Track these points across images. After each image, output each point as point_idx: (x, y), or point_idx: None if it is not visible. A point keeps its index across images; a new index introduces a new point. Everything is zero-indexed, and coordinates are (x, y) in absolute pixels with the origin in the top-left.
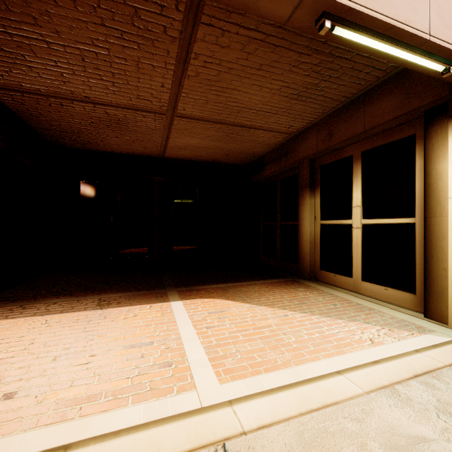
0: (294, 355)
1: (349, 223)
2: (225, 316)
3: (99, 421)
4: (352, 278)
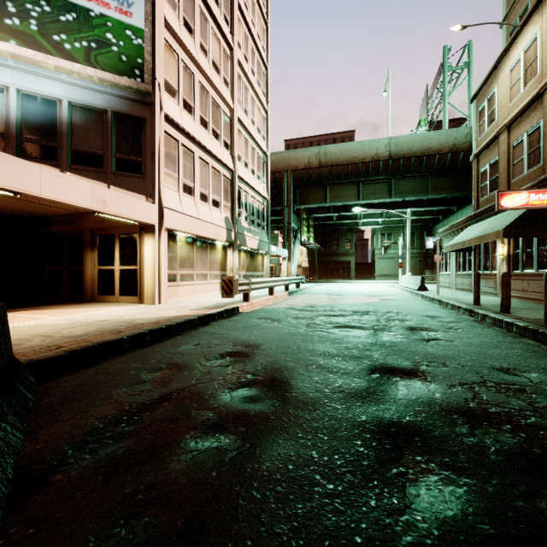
0: (85, 312)
1: (114, 268)
2: (45, 312)
3: (24, 322)
4: (115, 296)
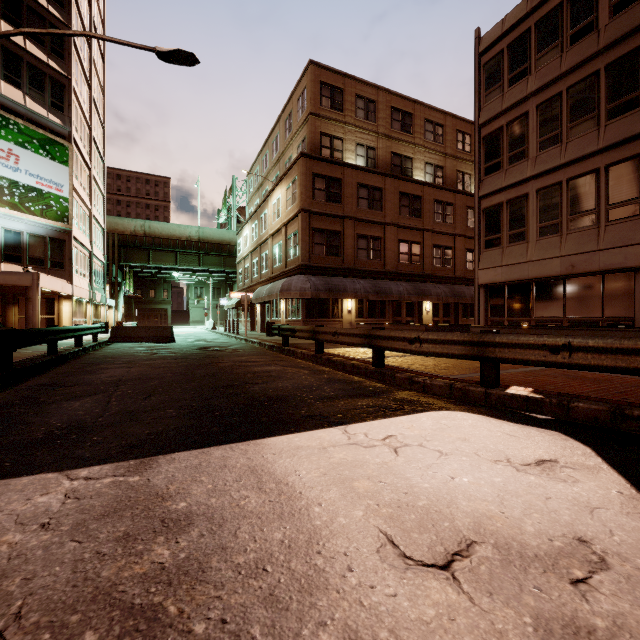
0: None
1: None
2: None
3: None
4: None
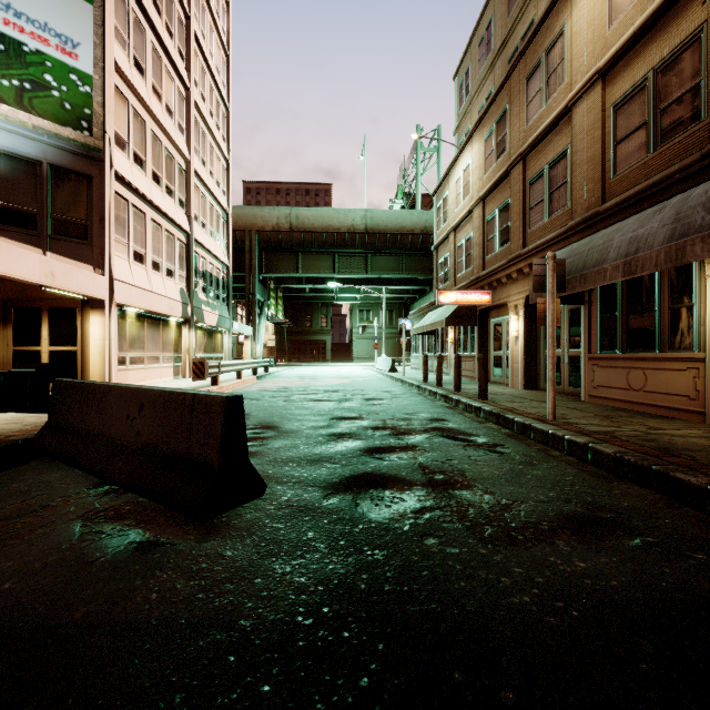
0: None
1: (40, 349)
2: None
3: None
4: None
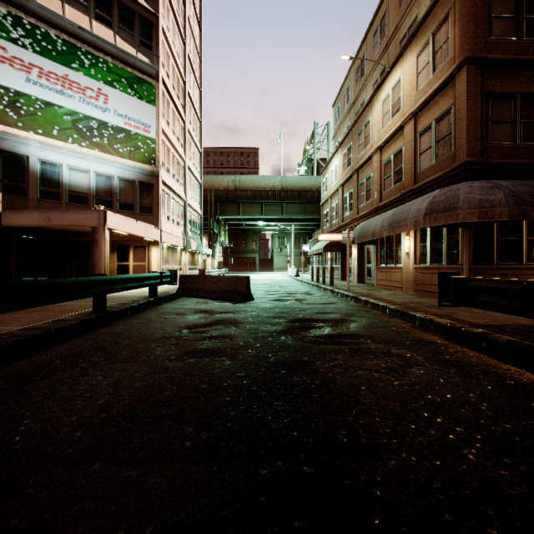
0: None
1: (129, 264)
2: None
3: None
4: None
